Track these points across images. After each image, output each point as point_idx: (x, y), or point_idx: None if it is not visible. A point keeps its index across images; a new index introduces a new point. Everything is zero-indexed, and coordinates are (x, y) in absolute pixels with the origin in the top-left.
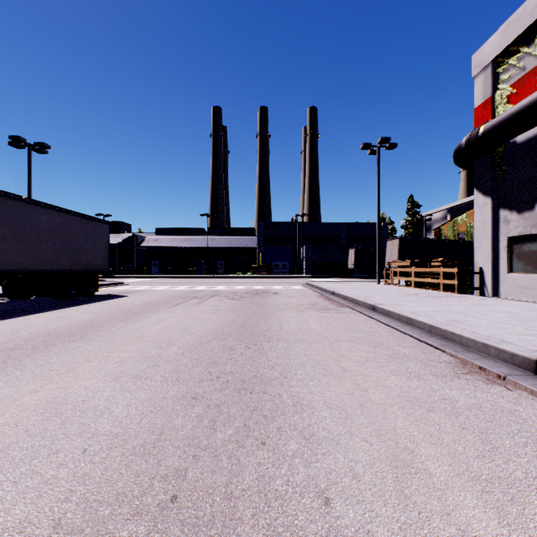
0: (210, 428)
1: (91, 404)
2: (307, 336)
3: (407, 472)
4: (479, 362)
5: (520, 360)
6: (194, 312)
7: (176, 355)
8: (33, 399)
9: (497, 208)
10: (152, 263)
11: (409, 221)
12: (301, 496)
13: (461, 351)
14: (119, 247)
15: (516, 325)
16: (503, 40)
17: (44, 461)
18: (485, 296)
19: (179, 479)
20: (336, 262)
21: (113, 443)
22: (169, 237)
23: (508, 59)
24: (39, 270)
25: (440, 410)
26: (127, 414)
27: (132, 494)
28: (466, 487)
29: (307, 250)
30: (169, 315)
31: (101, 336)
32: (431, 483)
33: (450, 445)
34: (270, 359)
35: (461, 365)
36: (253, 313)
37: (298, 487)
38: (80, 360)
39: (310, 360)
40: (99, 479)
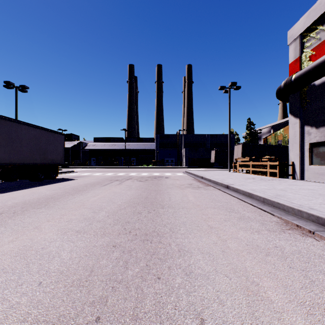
0: (124, 267)
1: (47, 250)
2: (186, 205)
3: (255, 299)
4: (296, 222)
5: (323, 221)
6: (116, 189)
7: (104, 217)
8: (10, 247)
9: (303, 125)
10: (91, 159)
11: (247, 133)
12: (184, 317)
13: (284, 215)
14: (72, 150)
15: (317, 197)
16: (307, 22)
17: (12, 291)
18: (295, 179)
19: (102, 304)
20: (203, 158)
21: (59, 278)
22: (102, 143)
23: (310, 34)
24: (21, 163)
25: (274, 254)
26: (70, 257)
27: (70, 316)
28: (296, 310)
29: (186, 151)
30: (100, 191)
31: (58, 205)
32: (272, 308)
33: (283, 279)
34: (163, 220)
35: (285, 224)
36: (153, 190)
37: (182, 311)
38: (43, 220)
39: (189, 220)
40: (48, 304)
